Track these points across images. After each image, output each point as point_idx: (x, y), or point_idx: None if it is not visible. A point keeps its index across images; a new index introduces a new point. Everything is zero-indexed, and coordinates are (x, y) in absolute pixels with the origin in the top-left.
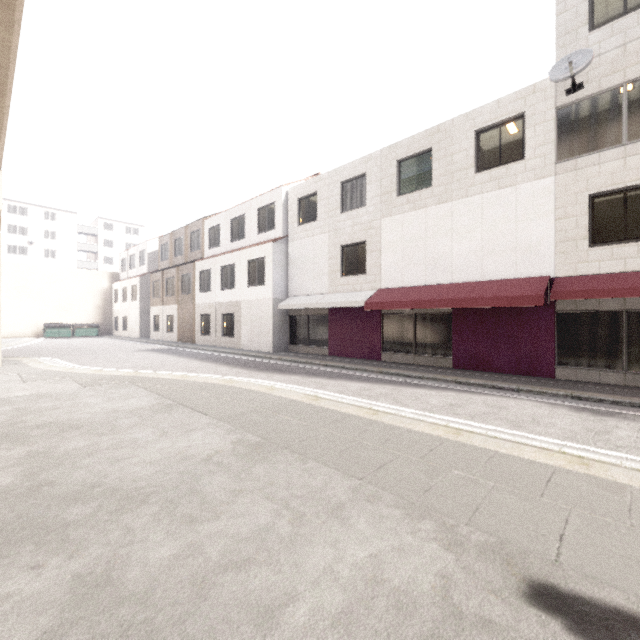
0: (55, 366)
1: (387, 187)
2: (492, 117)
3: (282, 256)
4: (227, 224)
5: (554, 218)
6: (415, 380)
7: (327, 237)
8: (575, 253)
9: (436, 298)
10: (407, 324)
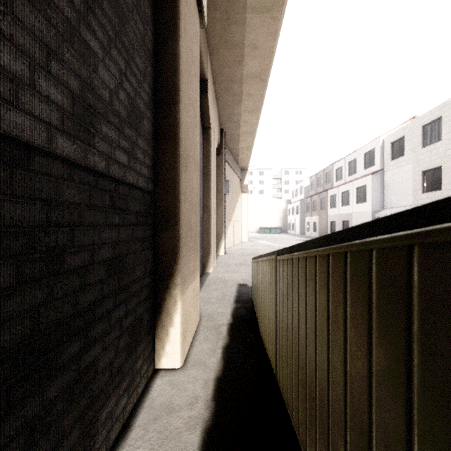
0: (263, 243)
1: None
2: None
3: (379, 182)
4: (346, 166)
5: None
6: None
7: (411, 166)
8: None
9: None
10: None
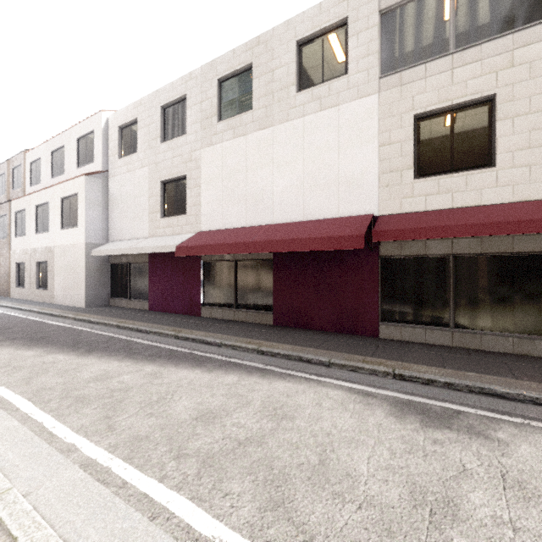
0: None
1: (207, 111)
2: (314, 24)
3: (101, 193)
4: (47, 157)
5: (378, 144)
6: (209, 349)
7: (147, 171)
8: (400, 186)
9: (250, 240)
10: (228, 273)
